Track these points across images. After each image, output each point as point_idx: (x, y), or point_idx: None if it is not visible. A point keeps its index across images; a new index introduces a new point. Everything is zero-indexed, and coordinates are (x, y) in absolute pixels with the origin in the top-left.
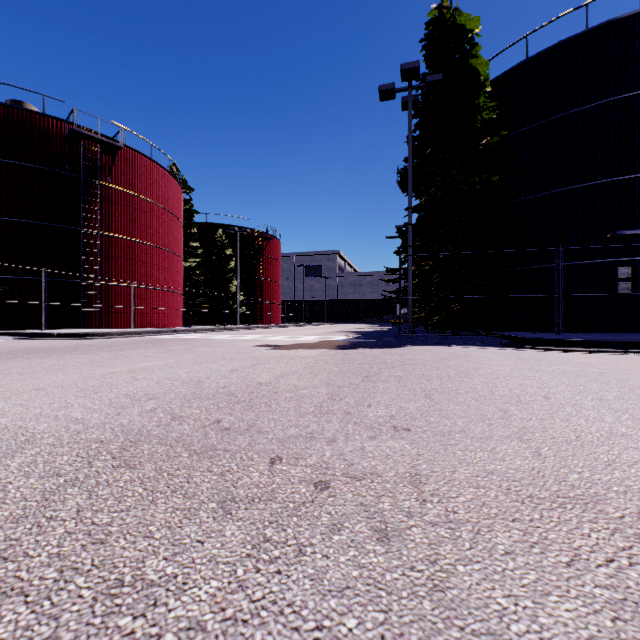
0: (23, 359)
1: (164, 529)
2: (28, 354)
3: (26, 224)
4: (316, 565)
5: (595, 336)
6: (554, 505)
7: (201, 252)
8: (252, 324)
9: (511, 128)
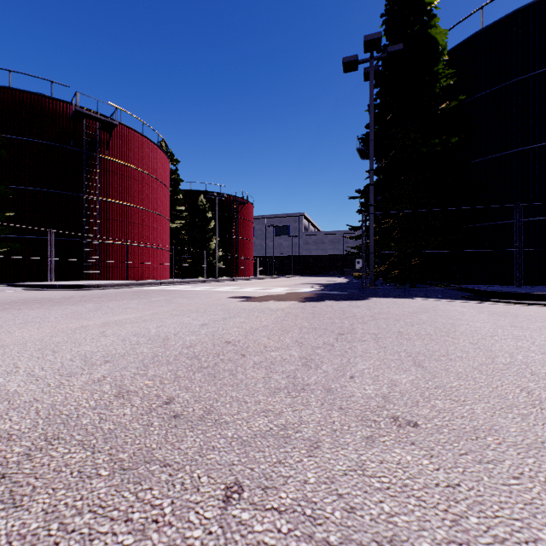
0: (14, 310)
1: None
2: (23, 305)
3: (38, 192)
4: None
5: None
6: None
7: (186, 215)
8: (229, 277)
9: (467, 94)
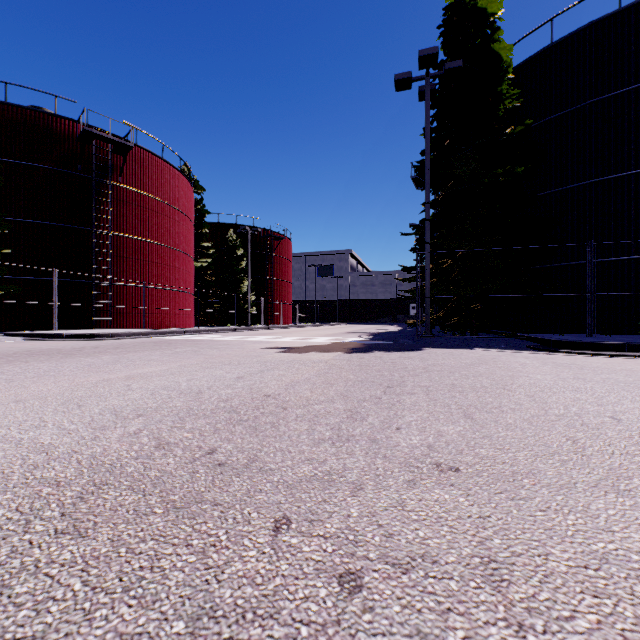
0: (21, 363)
1: None
2: (29, 357)
3: (39, 225)
4: None
5: (633, 338)
6: None
7: (212, 252)
8: (263, 324)
9: (535, 117)
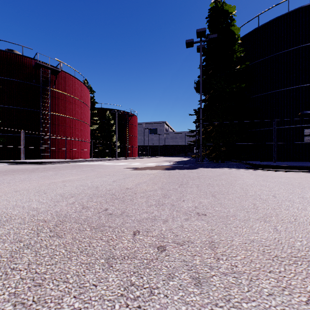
0: (11, 175)
1: (75, 276)
2: (13, 172)
3: (14, 108)
4: (160, 302)
5: (293, 163)
6: (291, 262)
7: (99, 122)
8: (123, 157)
9: (251, 61)
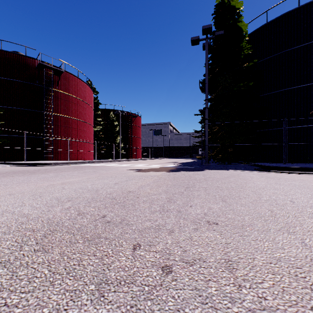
0: (10, 177)
1: (53, 312)
2: (13, 174)
3: (17, 109)
4: None
5: (305, 165)
6: None
7: (102, 123)
8: (127, 158)
9: (258, 58)
